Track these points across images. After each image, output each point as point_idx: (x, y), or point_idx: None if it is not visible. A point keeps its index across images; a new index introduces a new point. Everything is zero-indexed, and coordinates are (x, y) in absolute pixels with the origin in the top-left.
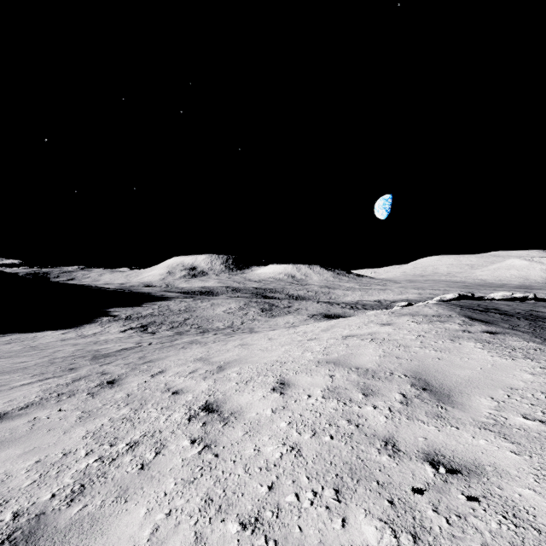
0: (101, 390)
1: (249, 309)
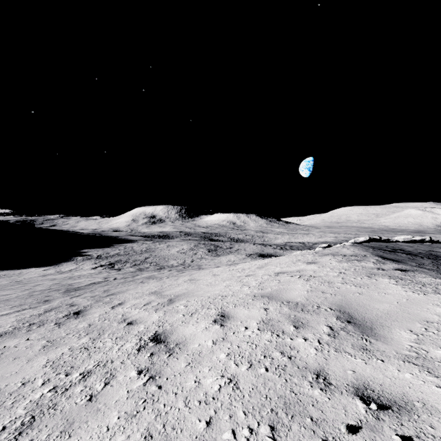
0: (67, 320)
1: (198, 249)
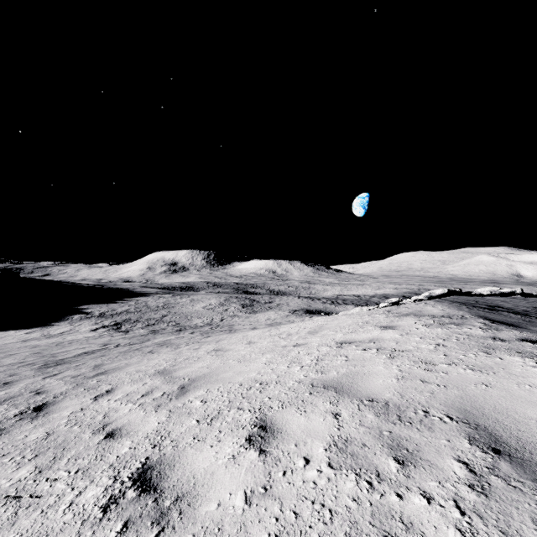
0: (17, 423)
1: (230, 305)
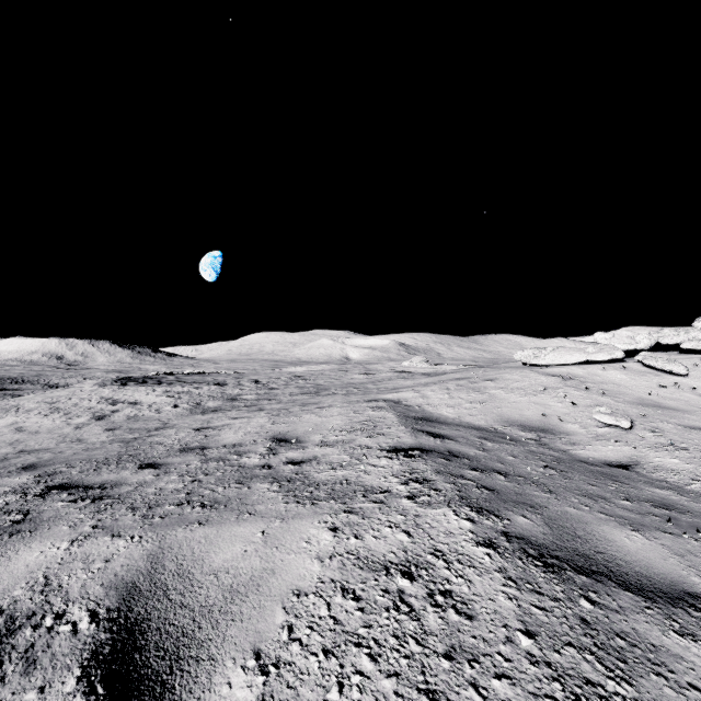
0: None
1: None
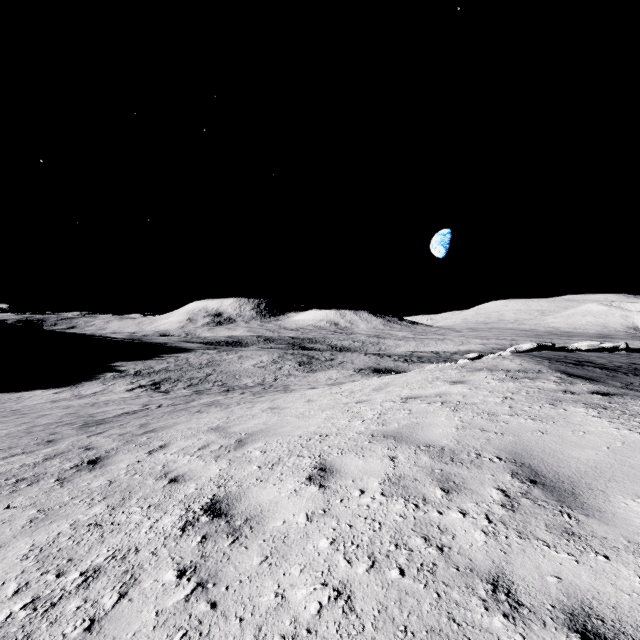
0: (76, 474)
1: (284, 362)
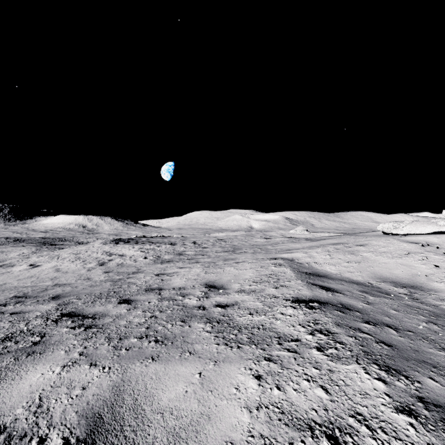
0: None
1: (42, 252)
